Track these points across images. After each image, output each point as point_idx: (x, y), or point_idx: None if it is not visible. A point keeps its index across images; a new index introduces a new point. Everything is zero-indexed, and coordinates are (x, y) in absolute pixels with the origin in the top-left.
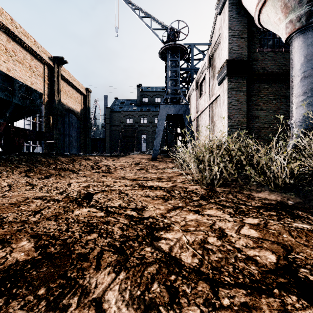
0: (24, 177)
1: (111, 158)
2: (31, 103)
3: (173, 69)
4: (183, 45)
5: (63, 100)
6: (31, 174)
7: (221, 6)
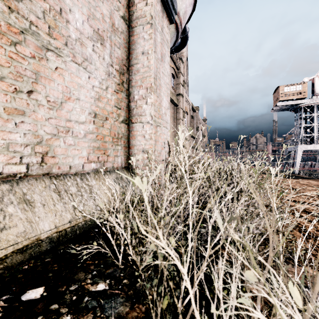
0: None
1: None
2: None
3: None
4: None
5: None
6: None
7: None
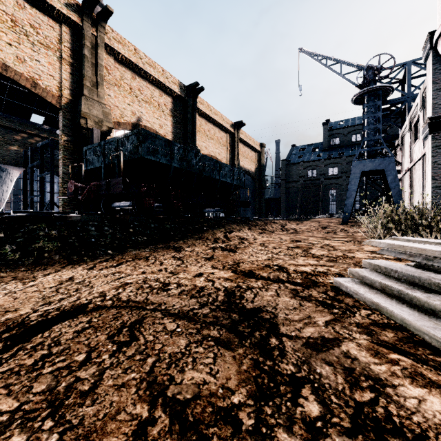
0: (252, 232)
1: (294, 222)
2: (240, 182)
3: (371, 116)
4: (385, 85)
5: (240, 162)
6: (252, 231)
7: (425, 56)
